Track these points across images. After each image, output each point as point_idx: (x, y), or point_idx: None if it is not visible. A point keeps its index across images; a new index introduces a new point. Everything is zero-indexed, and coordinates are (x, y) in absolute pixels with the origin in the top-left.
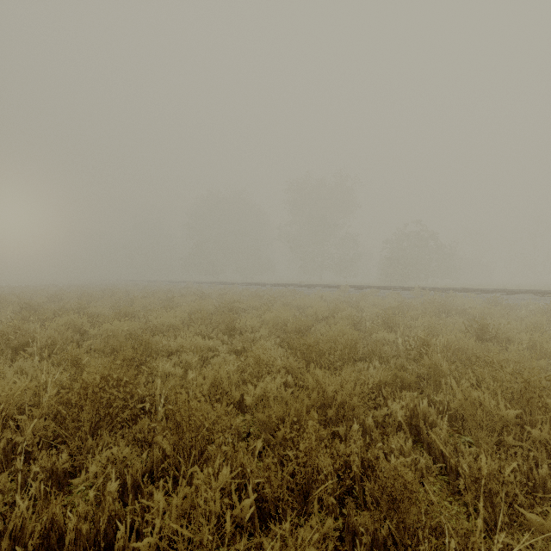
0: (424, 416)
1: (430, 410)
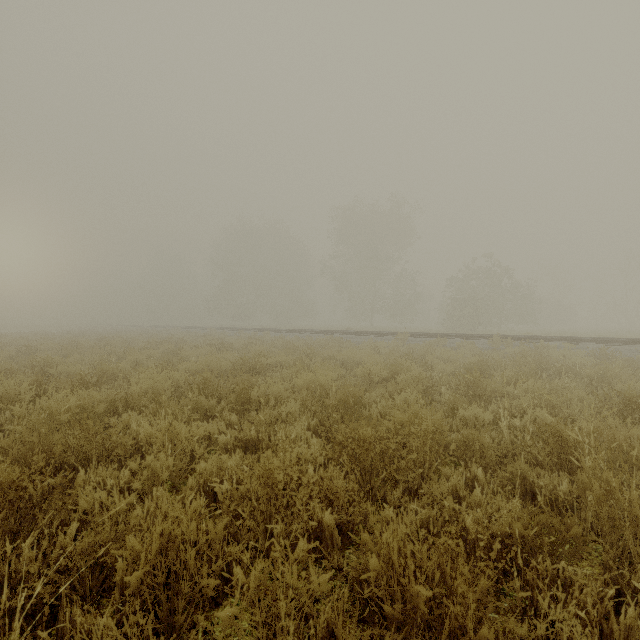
0: (626, 639)
1: (632, 615)
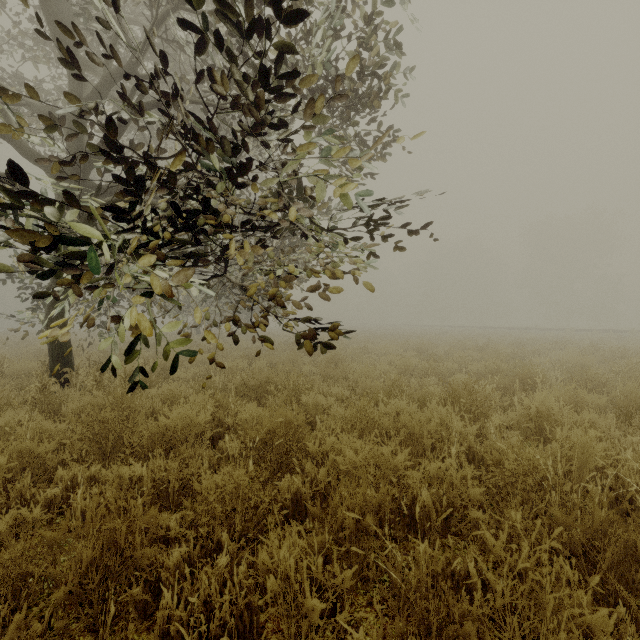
0: None
1: None
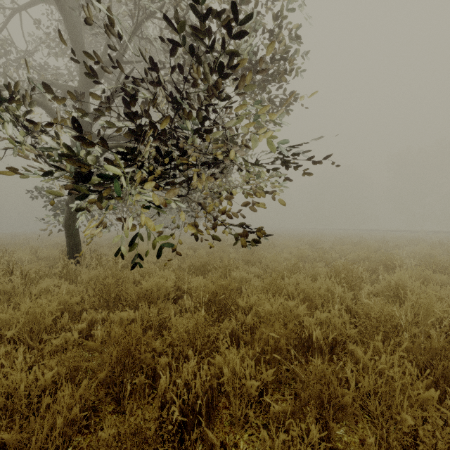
0: None
1: None
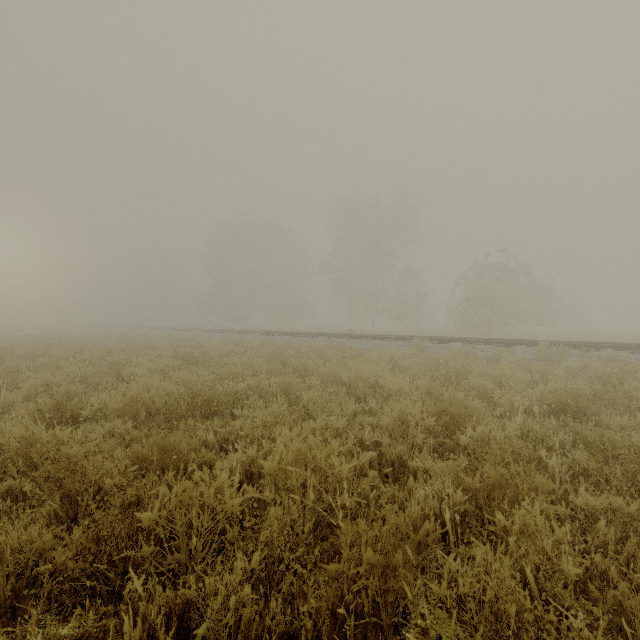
0: None
1: None
